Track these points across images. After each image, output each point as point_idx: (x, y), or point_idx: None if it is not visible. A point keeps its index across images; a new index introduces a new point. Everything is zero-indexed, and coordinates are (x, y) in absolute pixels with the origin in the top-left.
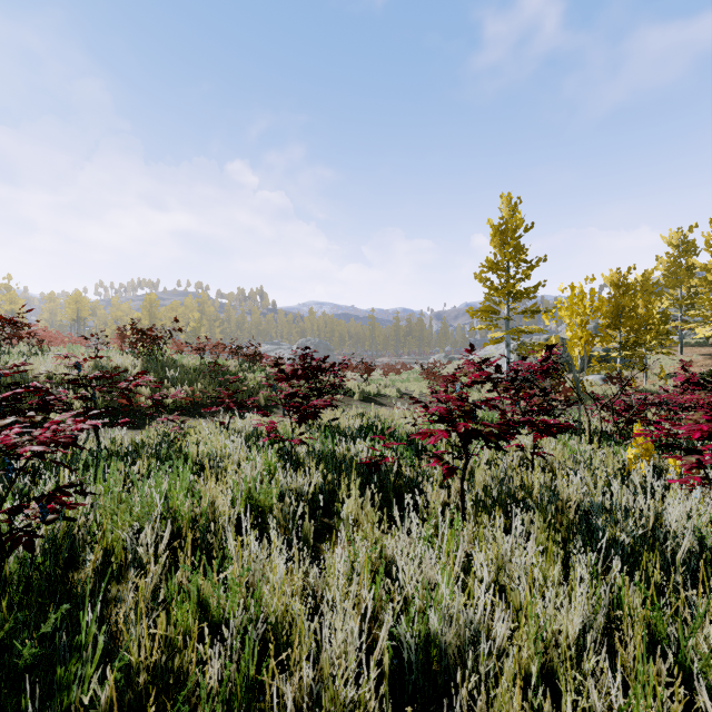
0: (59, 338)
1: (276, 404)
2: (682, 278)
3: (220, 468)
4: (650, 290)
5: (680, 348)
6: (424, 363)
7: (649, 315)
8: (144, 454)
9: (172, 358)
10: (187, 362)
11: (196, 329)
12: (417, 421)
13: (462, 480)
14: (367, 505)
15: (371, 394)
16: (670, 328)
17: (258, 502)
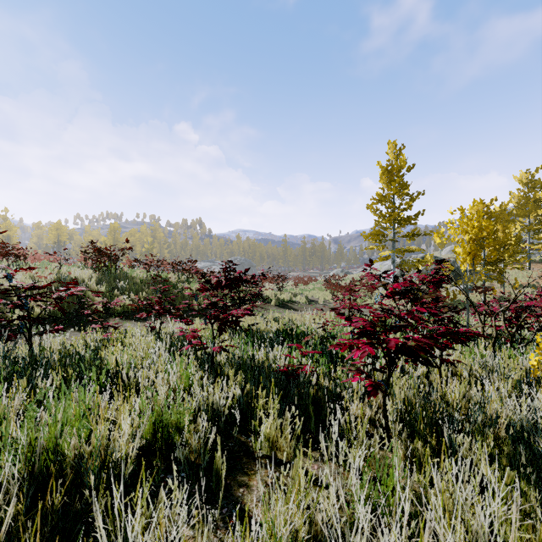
0: (37, 256)
1: (198, 313)
2: (530, 209)
3: (138, 379)
4: (506, 218)
5: (528, 264)
6: (325, 276)
7: (505, 238)
8: (67, 362)
9: (124, 272)
10: (136, 274)
11: (149, 250)
12: (327, 325)
13: (384, 394)
14: (287, 426)
15: (284, 301)
16: (518, 249)
17: (167, 425)
